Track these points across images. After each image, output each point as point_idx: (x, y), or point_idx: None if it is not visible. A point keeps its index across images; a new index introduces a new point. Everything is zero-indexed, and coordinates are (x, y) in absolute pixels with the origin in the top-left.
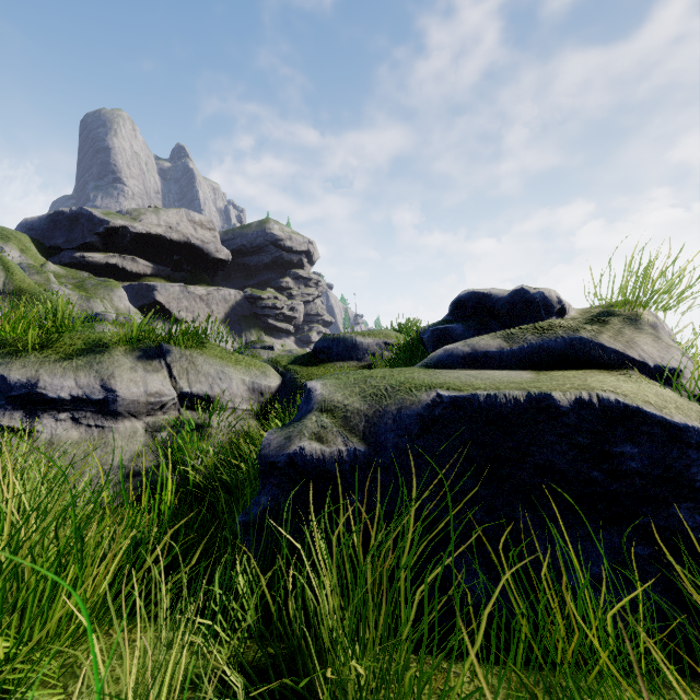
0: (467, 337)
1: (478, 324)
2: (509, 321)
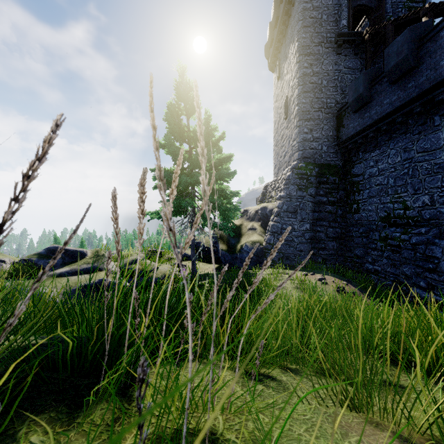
0: (61, 263)
1: (62, 258)
2: (73, 257)
